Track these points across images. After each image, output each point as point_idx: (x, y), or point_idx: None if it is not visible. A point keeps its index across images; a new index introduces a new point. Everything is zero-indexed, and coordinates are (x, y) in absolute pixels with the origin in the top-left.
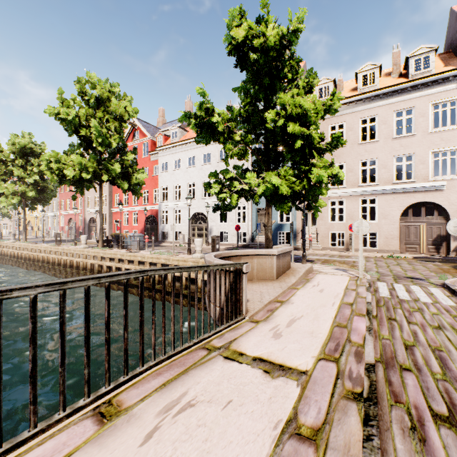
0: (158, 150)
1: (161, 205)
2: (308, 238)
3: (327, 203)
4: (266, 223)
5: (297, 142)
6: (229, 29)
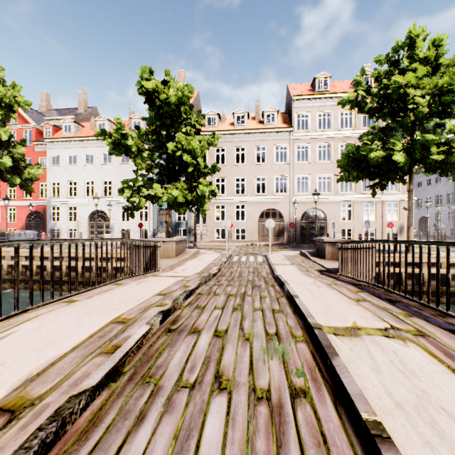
0: (47, 141)
1: (51, 201)
2: (200, 233)
3: (214, 207)
4: (168, 221)
5: (189, 168)
6: (141, 78)
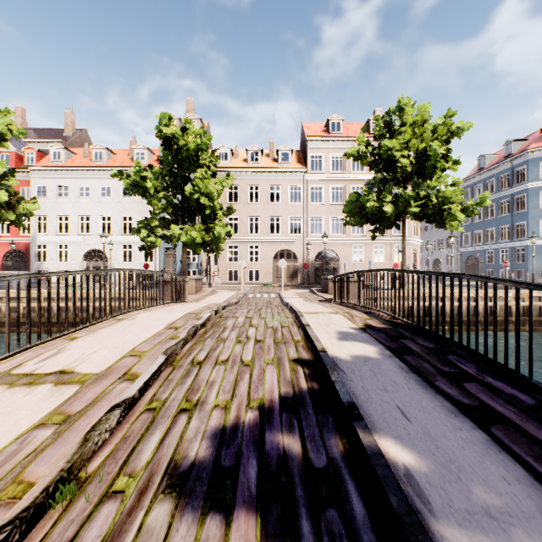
0: (32, 169)
1: (36, 238)
2: (211, 275)
3: (226, 247)
4: (183, 261)
5: (207, 210)
6: (159, 123)
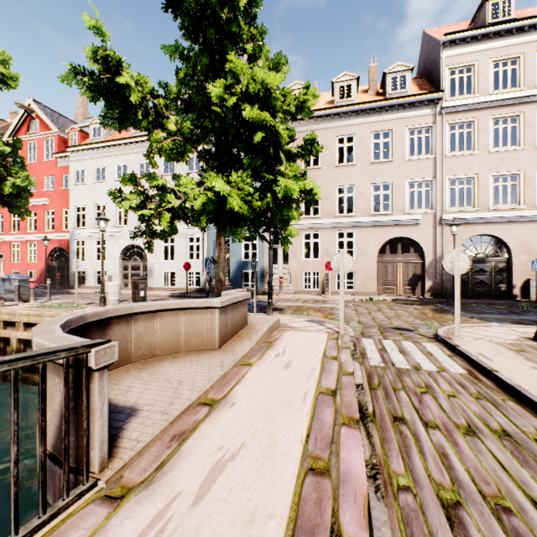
0: (70, 151)
1: (75, 233)
2: (278, 279)
3: (301, 236)
4: (217, 258)
5: (256, 134)
6: None
